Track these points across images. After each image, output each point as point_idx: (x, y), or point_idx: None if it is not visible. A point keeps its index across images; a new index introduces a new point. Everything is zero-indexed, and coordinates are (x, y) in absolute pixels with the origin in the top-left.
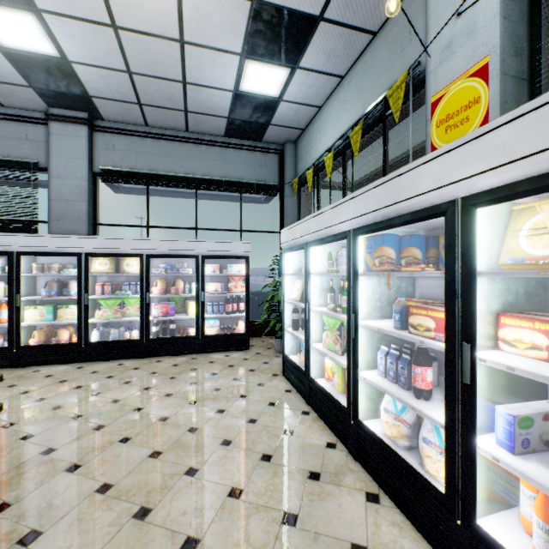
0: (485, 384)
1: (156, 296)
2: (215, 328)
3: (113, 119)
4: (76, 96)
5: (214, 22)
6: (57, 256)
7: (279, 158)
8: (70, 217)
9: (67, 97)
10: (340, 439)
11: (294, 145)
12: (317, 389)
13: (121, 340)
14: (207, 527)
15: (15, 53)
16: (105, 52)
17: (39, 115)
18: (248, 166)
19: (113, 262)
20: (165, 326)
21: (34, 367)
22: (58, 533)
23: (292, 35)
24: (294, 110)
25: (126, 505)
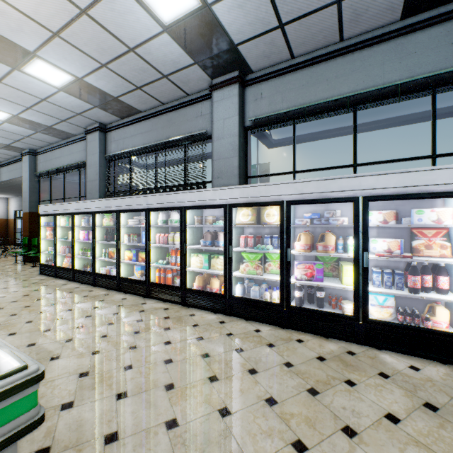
0: None
1: (298, 253)
2: (387, 308)
3: (260, 67)
4: (226, 53)
5: None
6: (209, 208)
7: None
8: (226, 173)
9: (220, 59)
10: None
11: None
12: None
13: (260, 300)
14: None
15: (175, 28)
16: None
17: (208, 92)
18: (448, 47)
19: (254, 212)
20: (310, 291)
21: (193, 309)
22: None
23: None
24: None
25: None
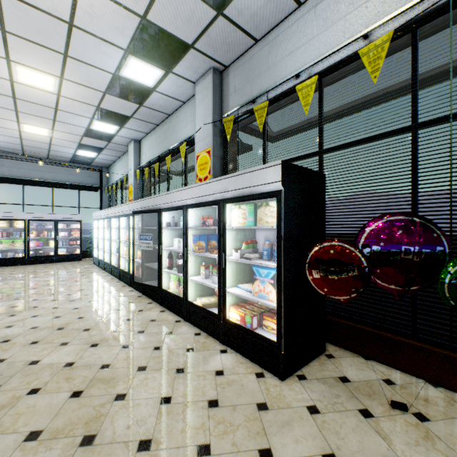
0: (117, 245)
1: (33, 238)
2: (64, 252)
3: (4, 152)
4: None
5: (65, 143)
6: None
7: (100, 173)
8: None
9: None
10: (103, 269)
11: (108, 169)
12: (100, 260)
13: (14, 257)
14: (64, 277)
15: None
16: (13, 141)
17: None
18: (83, 177)
19: (9, 222)
20: (37, 252)
21: None
22: (29, 279)
23: (96, 149)
24: (104, 160)
25: (43, 277)
